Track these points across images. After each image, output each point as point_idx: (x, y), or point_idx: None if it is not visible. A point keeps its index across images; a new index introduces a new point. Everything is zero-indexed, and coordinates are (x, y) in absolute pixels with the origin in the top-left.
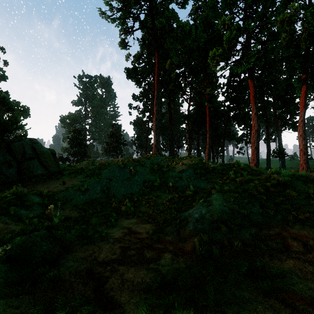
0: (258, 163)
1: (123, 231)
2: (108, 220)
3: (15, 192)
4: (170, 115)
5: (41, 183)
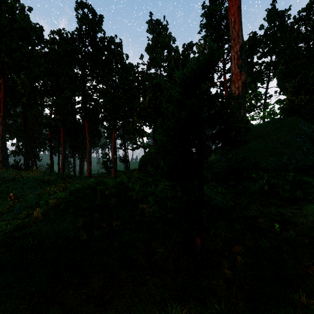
0: (90, 172)
1: None
2: None
3: None
4: (26, 123)
5: None
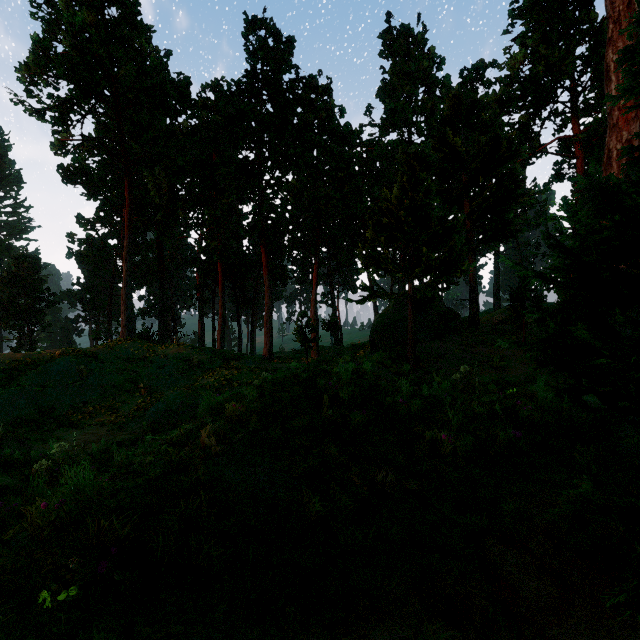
0: (271, 348)
1: (81, 435)
2: (55, 434)
3: None
4: (161, 259)
5: None
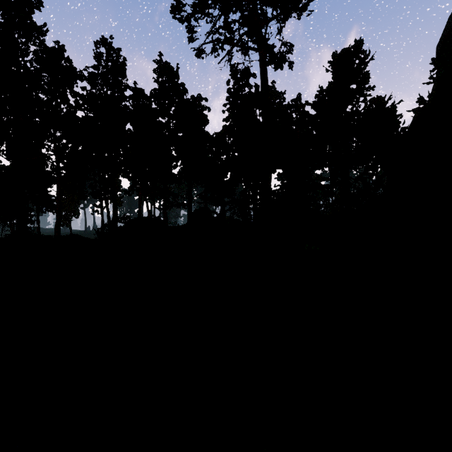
0: None
1: None
2: None
3: None
4: None
5: None
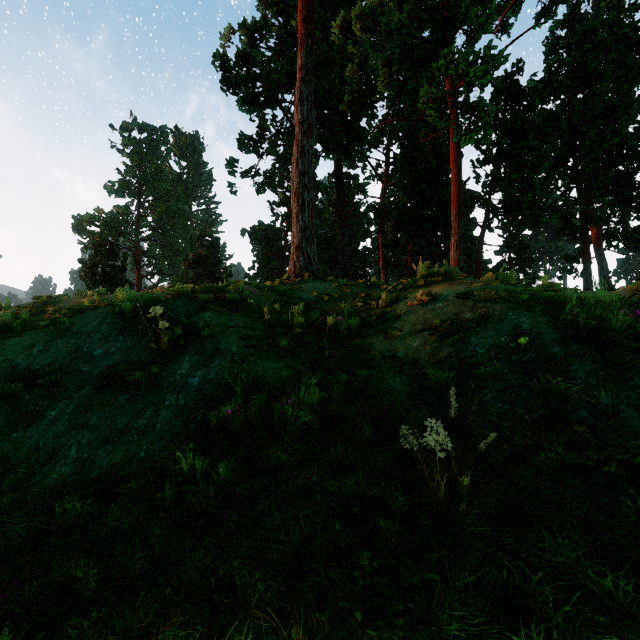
0: None
1: None
2: None
3: None
4: (342, 199)
5: None
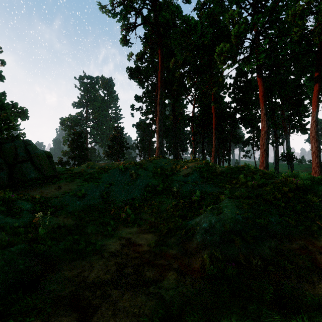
0: (267, 167)
1: (121, 243)
2: (106, 229)
3: (2, 197)
4: (175, 117)
5: (35, 187)
